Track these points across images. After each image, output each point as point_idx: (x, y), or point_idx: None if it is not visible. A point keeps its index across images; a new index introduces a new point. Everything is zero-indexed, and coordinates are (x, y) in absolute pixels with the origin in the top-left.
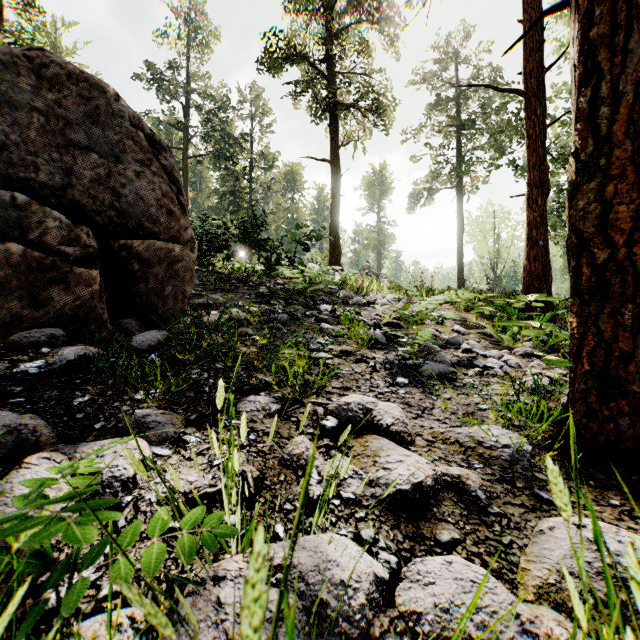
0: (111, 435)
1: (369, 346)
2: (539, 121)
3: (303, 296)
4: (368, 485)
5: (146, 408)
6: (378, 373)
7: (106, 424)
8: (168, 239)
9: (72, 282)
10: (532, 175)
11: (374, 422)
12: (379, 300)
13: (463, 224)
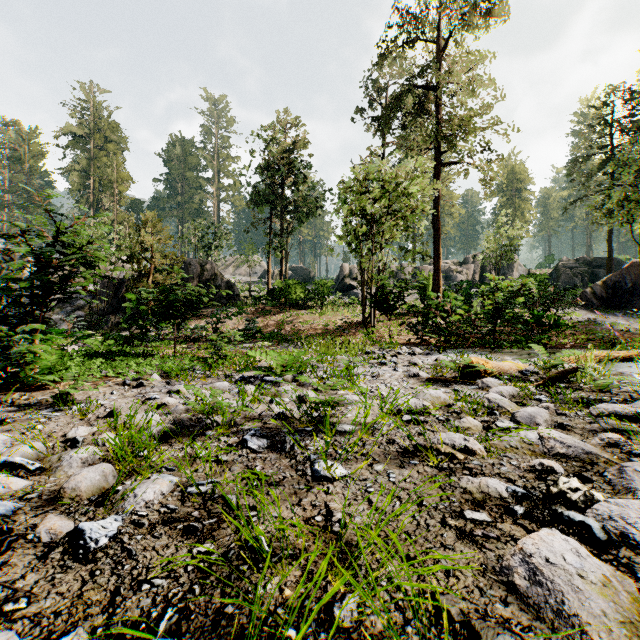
0: None
1: None
2: None
3: None
4: None
5: None
6: None
7: None
8: None
9: None
10: None
11: None
12: None
13: None
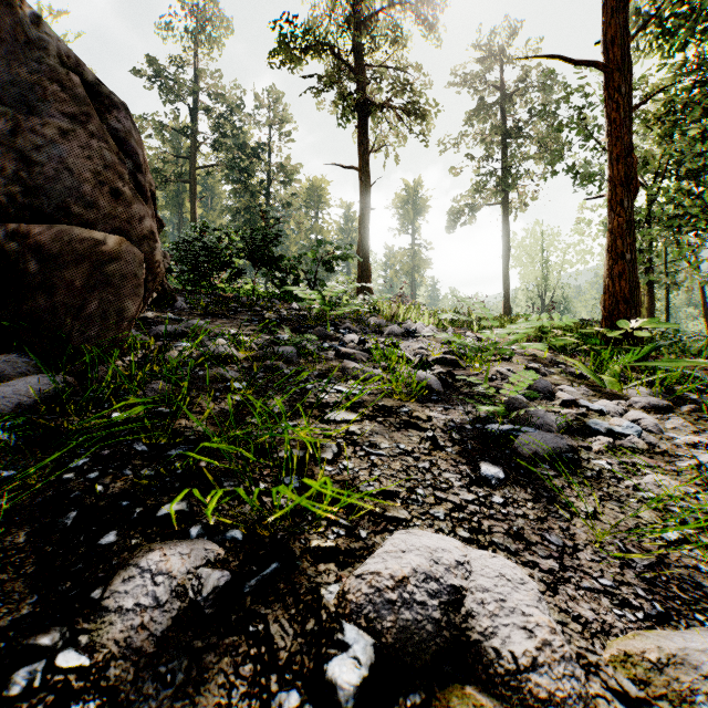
0: None
1: (418, 397)
2: (624, 101)
3: (322, 323)
4: None
5: None
6: (443, 452)
7: None
8: (110, 232)
9: None
10: (616, 170)
11: (471, 635)
12: (421, 329)
13: (509, 245)
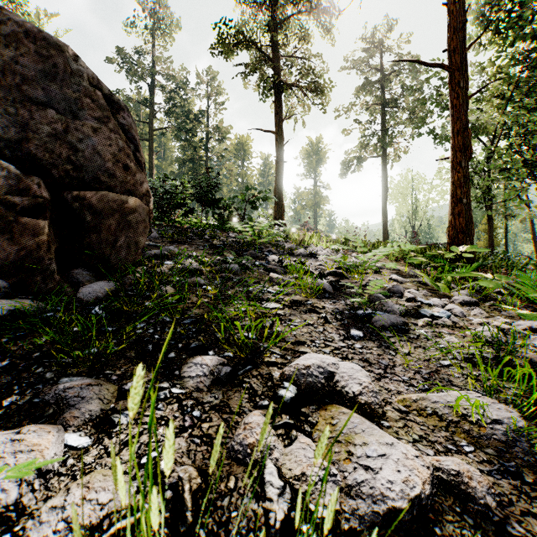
0: (19, 416)
1: (317, 295)
2: (462, 92)
3: (252, 248)
4: (346, 493)
5: (74, 374)
6: (330, 324)
7: (18, 399)
8: (124, 192)
9: (18, 232)
10: (456, 140)
11: (337, 388)
12: (320, 251)
13: (387, 187)
